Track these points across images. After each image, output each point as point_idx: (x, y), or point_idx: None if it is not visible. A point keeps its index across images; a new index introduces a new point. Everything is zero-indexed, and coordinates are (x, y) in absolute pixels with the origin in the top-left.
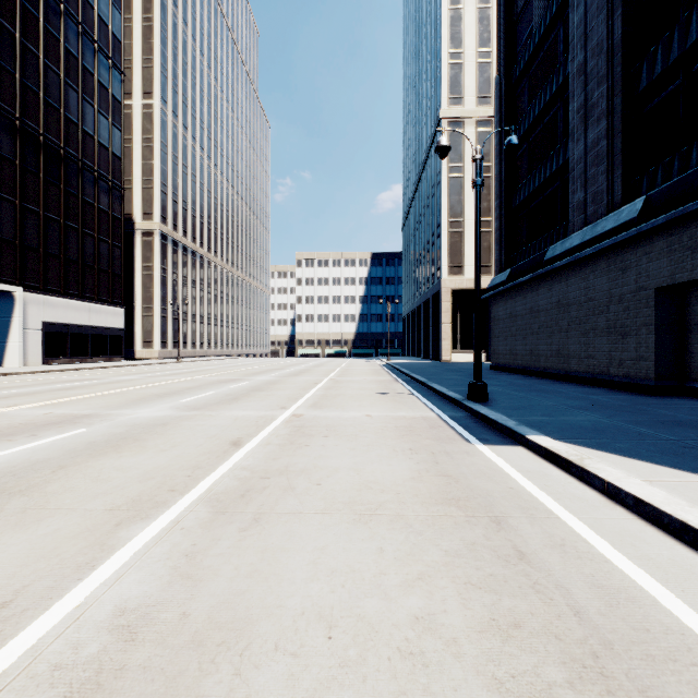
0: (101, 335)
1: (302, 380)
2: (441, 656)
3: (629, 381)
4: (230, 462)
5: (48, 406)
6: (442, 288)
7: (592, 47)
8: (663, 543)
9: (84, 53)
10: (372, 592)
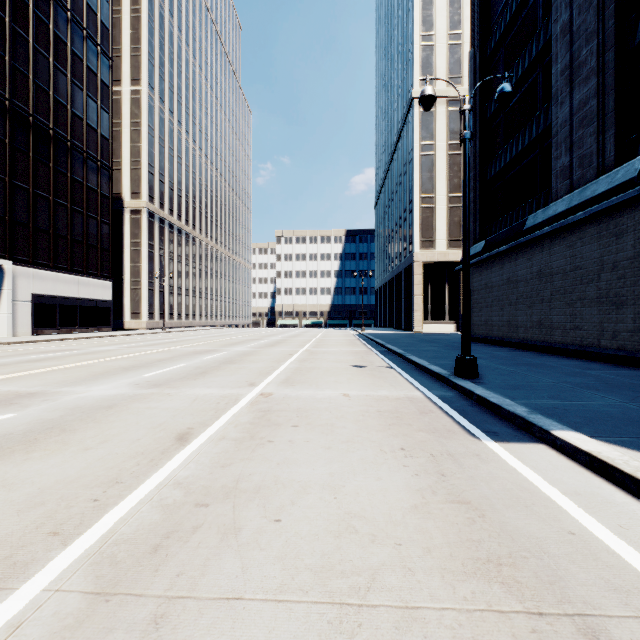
0: (90, 307)
1: (277, 351)
2: None
3: (626, 354)
4: (163, 472)
5: None
6: (414, 261)
7: (579, 3)
8: None
9: (73, 39)
10: None
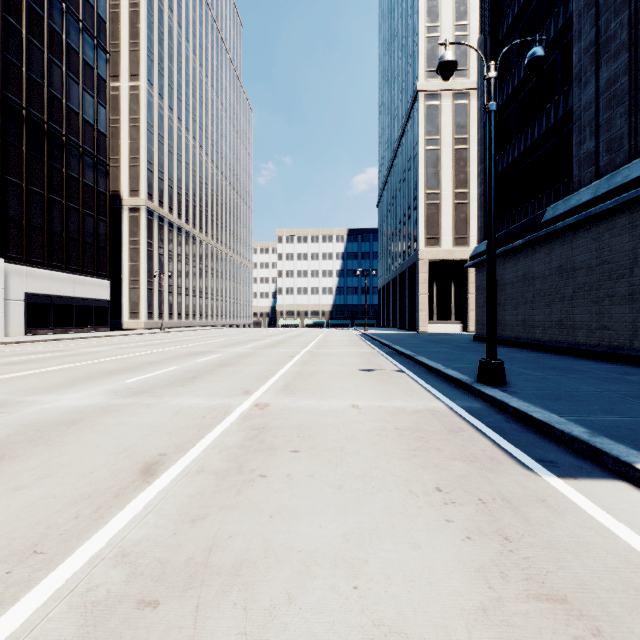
0: (86, 306)
1: (277, 352)
2: None
3: None
4: (106, 533)
5: None
6: (419, 259)
7: None
8: None
9: (68, 31)
10: None
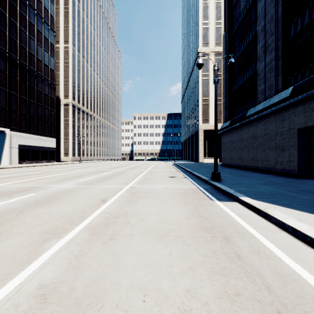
0: (45, 150)
1: (135, 171)
2: (200, 311)
3: (285, 171)
4: (100, 210)
5: (19, 183)
6: (199, 129)
7: (268, 18)
8: (307, 251)
9: (37, 23)
10: (166, 276)
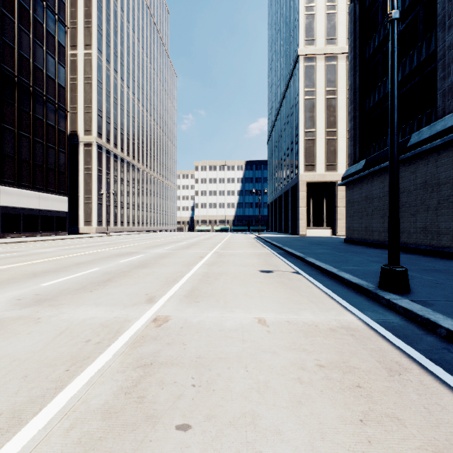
0: (49, 216)
1: (190, 253)
2: None
3: None
4: None
5: None
6: (299, 181)
7: None
8: None
9: (35, 8)
10: None
